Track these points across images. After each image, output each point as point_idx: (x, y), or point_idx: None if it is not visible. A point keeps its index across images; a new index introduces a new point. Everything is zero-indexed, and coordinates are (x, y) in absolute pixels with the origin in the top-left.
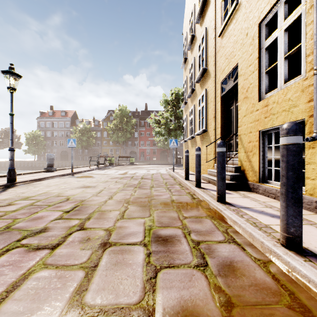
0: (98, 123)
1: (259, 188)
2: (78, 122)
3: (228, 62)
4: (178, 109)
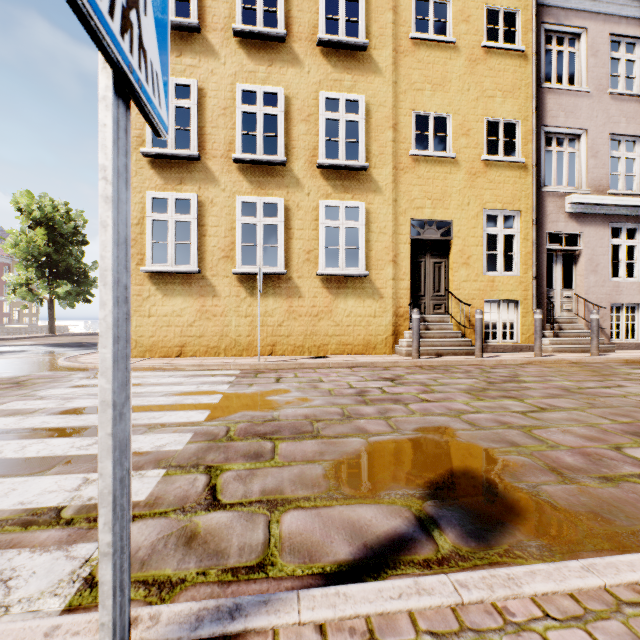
0: None
1: (488, 347)
2: None
3: (433, 206)
4: None
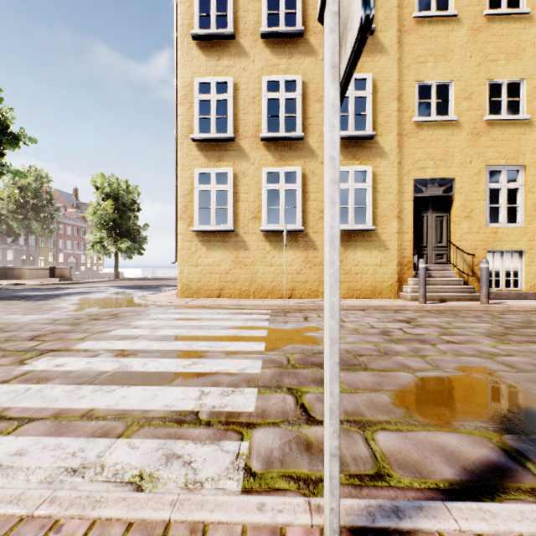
0: None
1: (491, 294)
2: None
3: (435, 166)
4: None
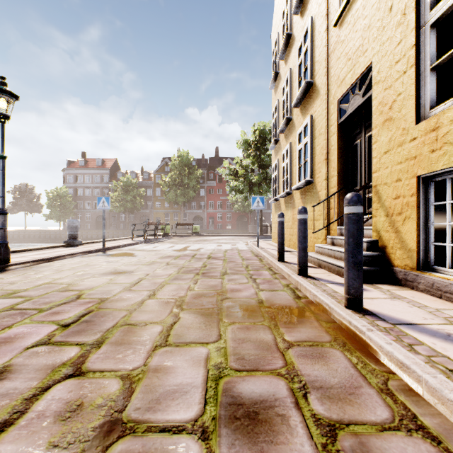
0: (149, 176)
1: (419, 280)
2: (120, 174)
3: (352, 64)
4: (264, 154)
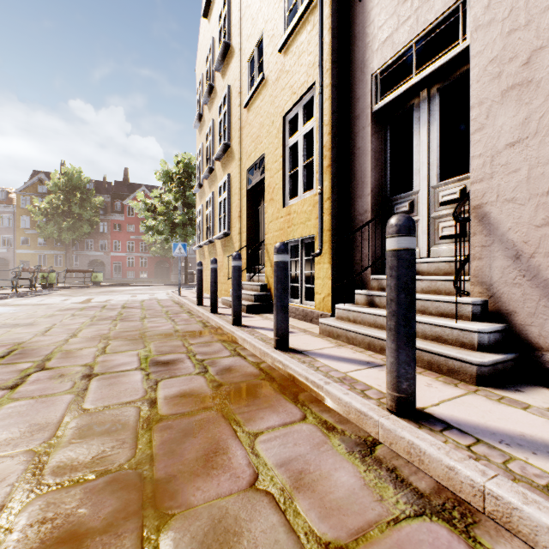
0: (6, 196)
1: None
2: None
3: (255, 147)
4: (189, 191)
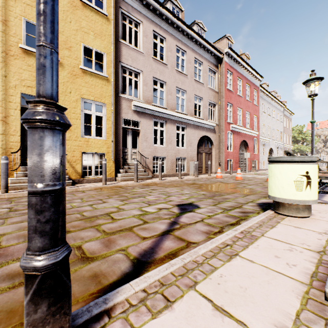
0: None
1: (84, 180)
2: None
3: None
4: None
